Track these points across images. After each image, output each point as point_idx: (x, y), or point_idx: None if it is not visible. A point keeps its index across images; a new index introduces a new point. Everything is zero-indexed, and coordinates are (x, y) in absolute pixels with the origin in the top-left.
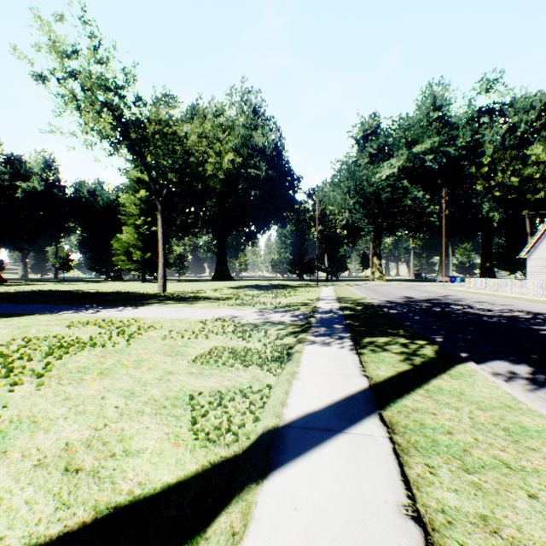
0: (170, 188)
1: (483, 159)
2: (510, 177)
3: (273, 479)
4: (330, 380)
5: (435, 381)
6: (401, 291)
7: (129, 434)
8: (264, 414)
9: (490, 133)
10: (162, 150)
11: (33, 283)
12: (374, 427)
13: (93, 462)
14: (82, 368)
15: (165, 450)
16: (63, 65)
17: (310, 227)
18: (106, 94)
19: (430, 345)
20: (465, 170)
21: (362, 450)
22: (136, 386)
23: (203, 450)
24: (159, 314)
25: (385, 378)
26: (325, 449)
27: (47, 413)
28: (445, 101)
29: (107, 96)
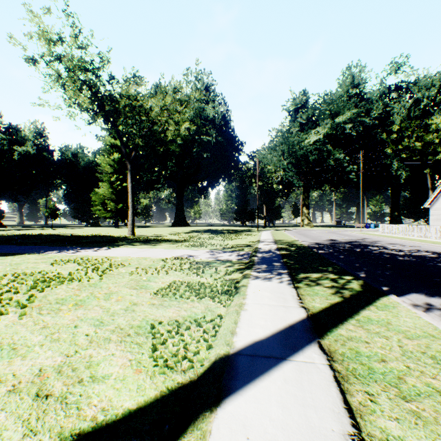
0: (137, 151)
1: (392, 127)
2: (415, 142)
3: (226, 407)
4: (273, 310)
5: (364, 312)
6: (326, 235)
7: (96, 361)
8: (216, 342)
9: (399, 106)
10: (131, 120)
11: (27, 228)
12: (314, 355)
13: (62, 388)
14: (60, 299)
15: (127, 376)
16: (50, 50)
17: (251, 183)
18: (85, 74)
19: (356, 280)
20: (378, 136)
21: (305, 377)
22: (105, 316)
23: (162, 377)
24: (127, 253)
25: (320, 309)
26: (272, 376)
27: (26, 340)
28: (362, 80)
29: (86, 76)
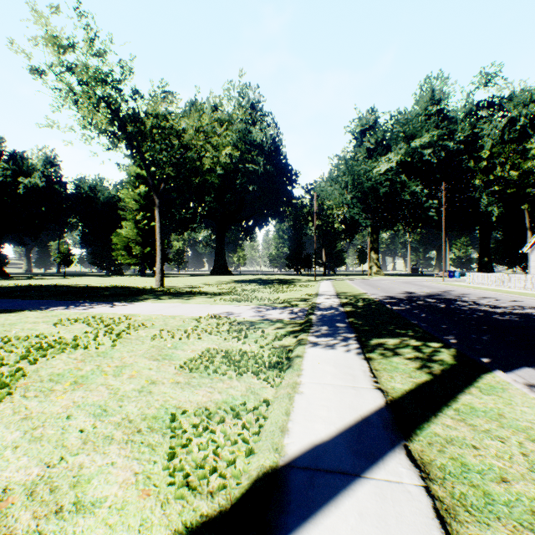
0: (167, 183)
1: (481, 153)
2: (509, 171)
3: None
4: (338, 394)
5: (464, 397)
6: (400, 286)
7: (87, 474)
8: (259, 444)
9: (489, 127)
10: (160, 145)
11: (35, 278)
12: (401, 469)
13: (29, 524)
14: (55, 375)
15: (128, 502)
16: (60, 59)
17: (307, 222)
18: (103, 88)
19: (445, 348)
20: (463, 164)
21: (391, 509)
22: (110, 401)
23: (178, 504)
24: (152, 310)
25: (403, 392)
26: (341, 507)
27: None
28: (444, 94)
29: (104, 91)
